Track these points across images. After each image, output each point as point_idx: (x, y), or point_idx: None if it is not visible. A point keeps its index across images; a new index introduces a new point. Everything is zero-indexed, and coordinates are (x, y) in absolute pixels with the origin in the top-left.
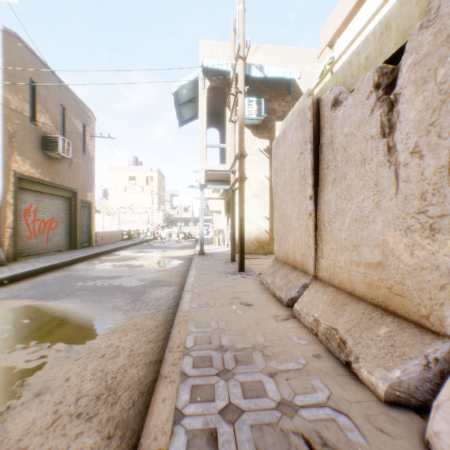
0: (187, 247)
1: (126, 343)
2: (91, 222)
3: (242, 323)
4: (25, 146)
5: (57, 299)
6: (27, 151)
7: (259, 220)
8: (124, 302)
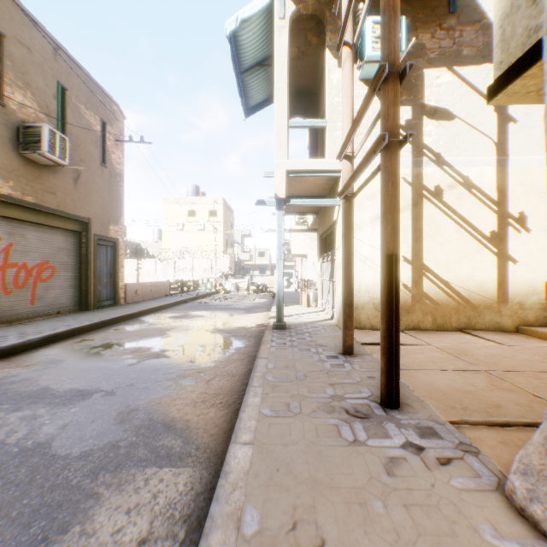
0: (257, 309)
1: None
2: (116, 269)
3: None
4: None
5: None
6: None
7: None
8: None
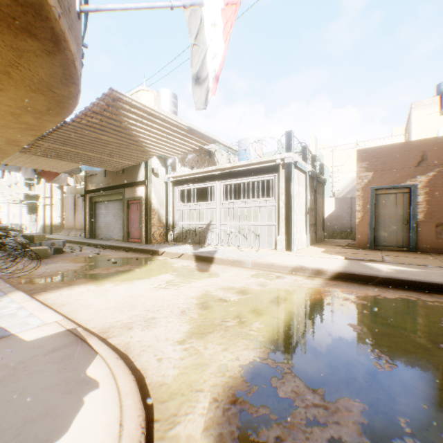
0: None
1: None
2: None
3: (59, 236)
4: None
5: None
6: None
7: (56, 217)
8: None
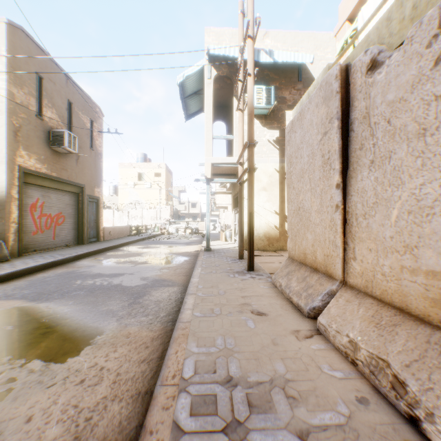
0: (193, 243)
1: (114, 362)
2: (98, 217)
3: (254, 341)
4: (31, 141)
5: (50, 300)
6: (33, 146)
7: (268, 215)
8: (121, 306)
